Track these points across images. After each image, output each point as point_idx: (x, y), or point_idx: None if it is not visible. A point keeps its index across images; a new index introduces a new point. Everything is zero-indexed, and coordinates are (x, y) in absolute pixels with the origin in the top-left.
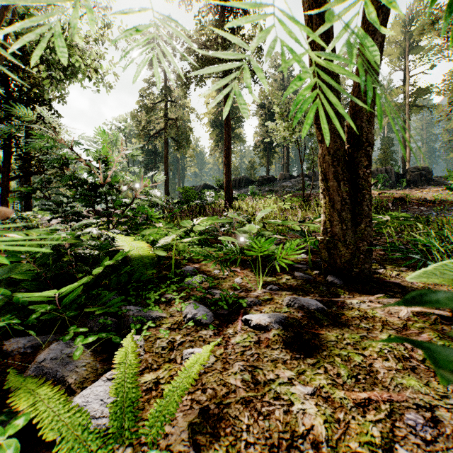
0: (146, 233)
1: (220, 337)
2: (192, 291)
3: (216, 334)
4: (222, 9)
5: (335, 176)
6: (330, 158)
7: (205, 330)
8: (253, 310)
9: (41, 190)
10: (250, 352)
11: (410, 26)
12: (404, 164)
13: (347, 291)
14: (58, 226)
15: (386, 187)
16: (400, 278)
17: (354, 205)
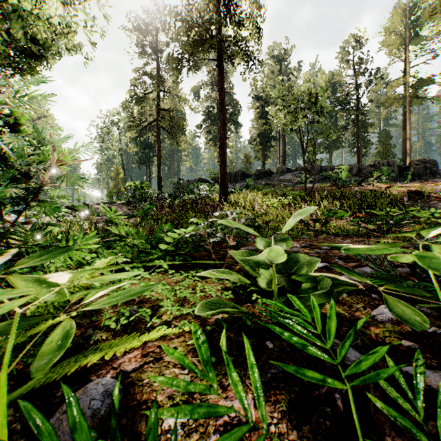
0: None
1: None
2: None
3: None
4: None
5: None
6: None
7: None
8: None
9: None
10: None
11: (411, 15)
12: (404, 157)
13: None
14: None
15: (388, 181)
16: None
17: None
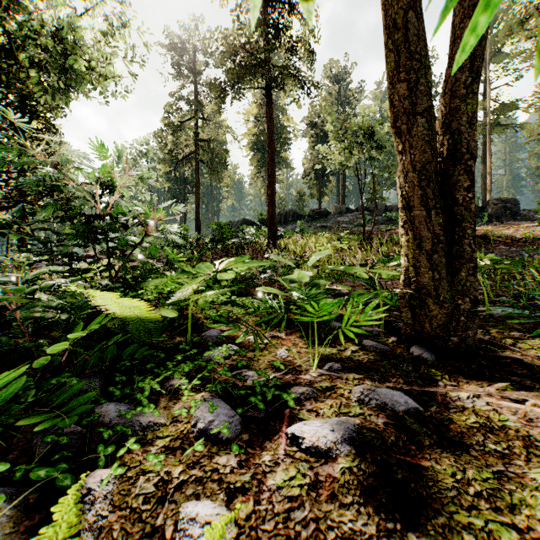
0: (149, 284)
1: (249, 473)
2: (213, 371)
3: (243, 464)
4: (264, 4)
5: (422, 202)
6: (415, 175)
7: (225, 456)
8: (304, 410)
9: (20, 225)
10: (302, 512)
11: (492, 29)
12: (484, 195)
13: (445, 373)
14: (3, 276)
15: None
16: (517, 350)
17: (449, 244)
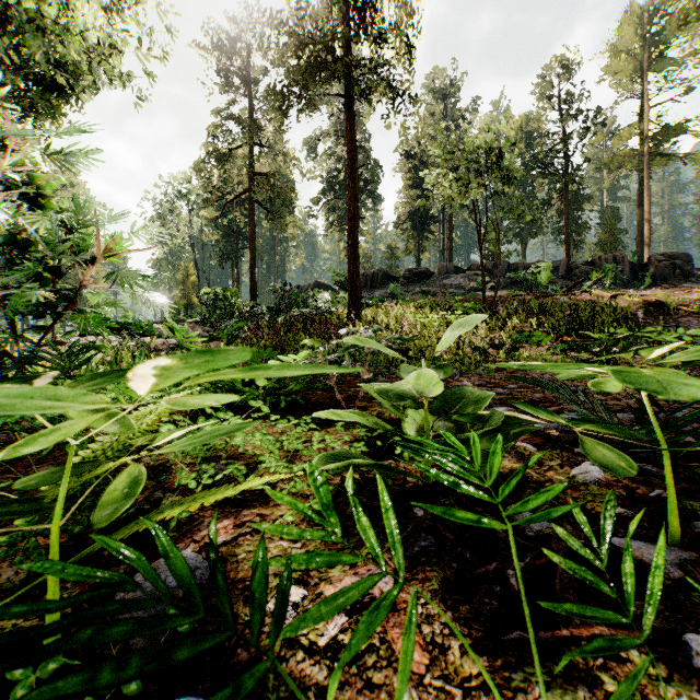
0: None
1: None
2: None
3: None
4: None
5: None
6: None
7: None
8: None
9: None
10: None
11: (651, 25)
12: (640, 250)
13: None
14: None
15: (615, 287)
16: None
17: None
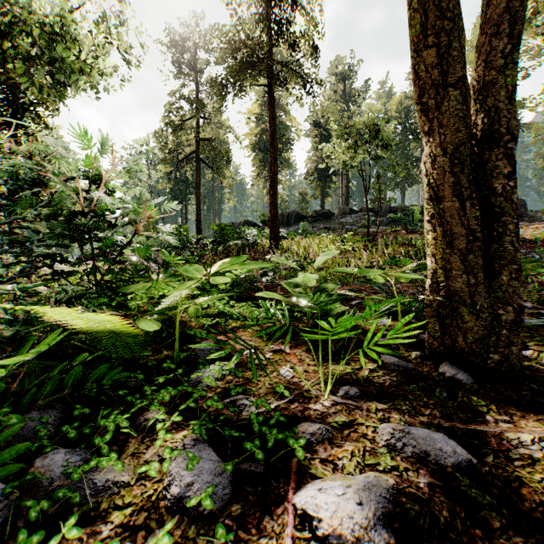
0: (129, 289)
1: None
2: (202, 398)
3: None
4: None
5: (455, 191)
6: (446, 159)
7: None
8: (317, 460)
9: None
10: None
11: None
12: None
13: (490, 401)
14: None
15: None
16: None
17: (486, 242)
